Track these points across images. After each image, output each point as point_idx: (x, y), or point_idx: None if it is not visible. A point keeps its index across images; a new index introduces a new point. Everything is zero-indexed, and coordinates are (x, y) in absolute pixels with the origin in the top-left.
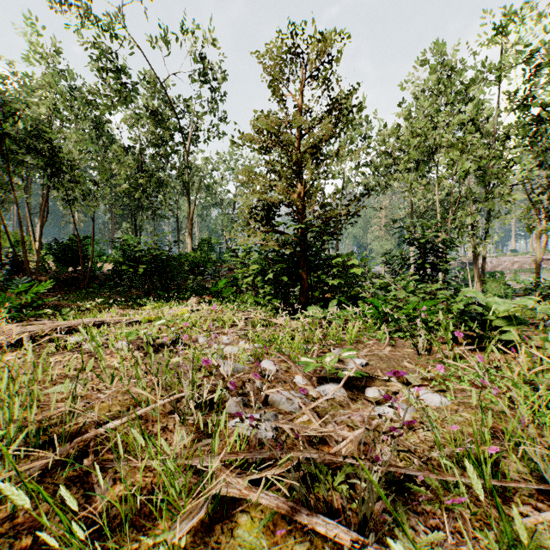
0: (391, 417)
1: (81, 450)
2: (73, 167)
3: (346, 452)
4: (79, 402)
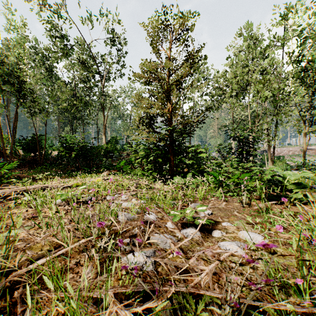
0: (232, 253)
1: (15, 283)
2: (33, 93)
3: (204, 282)
4: (12, 249)
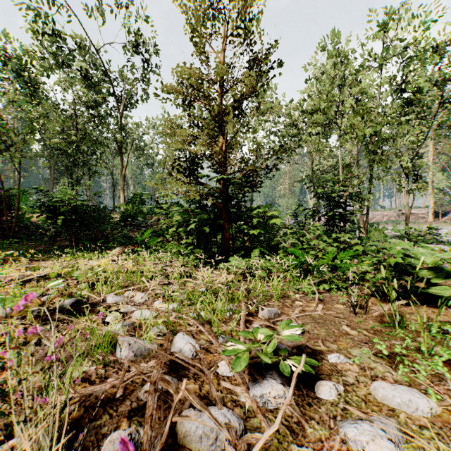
0: None
1: None
2: None
3: None
4: None
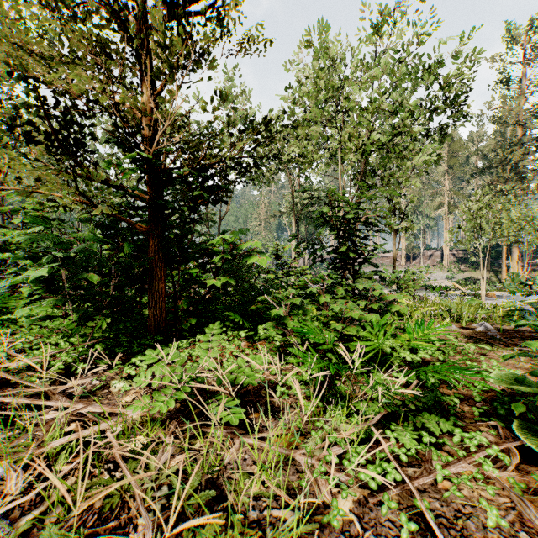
0: None
1: None
2: None
3: None
4: None
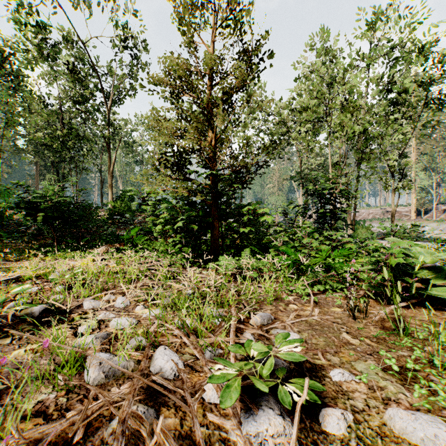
0: None
1: None
2: None
3: None
4: None
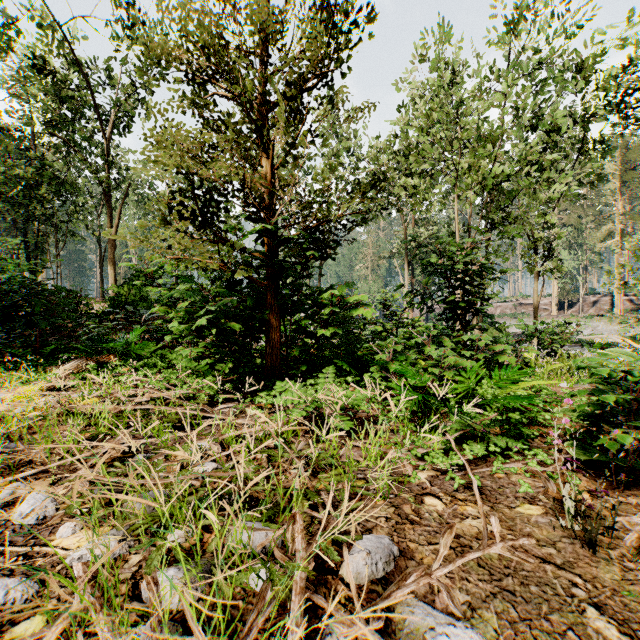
0: None
1: None
2: None
3: None
4: None
